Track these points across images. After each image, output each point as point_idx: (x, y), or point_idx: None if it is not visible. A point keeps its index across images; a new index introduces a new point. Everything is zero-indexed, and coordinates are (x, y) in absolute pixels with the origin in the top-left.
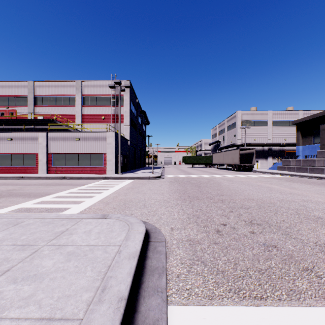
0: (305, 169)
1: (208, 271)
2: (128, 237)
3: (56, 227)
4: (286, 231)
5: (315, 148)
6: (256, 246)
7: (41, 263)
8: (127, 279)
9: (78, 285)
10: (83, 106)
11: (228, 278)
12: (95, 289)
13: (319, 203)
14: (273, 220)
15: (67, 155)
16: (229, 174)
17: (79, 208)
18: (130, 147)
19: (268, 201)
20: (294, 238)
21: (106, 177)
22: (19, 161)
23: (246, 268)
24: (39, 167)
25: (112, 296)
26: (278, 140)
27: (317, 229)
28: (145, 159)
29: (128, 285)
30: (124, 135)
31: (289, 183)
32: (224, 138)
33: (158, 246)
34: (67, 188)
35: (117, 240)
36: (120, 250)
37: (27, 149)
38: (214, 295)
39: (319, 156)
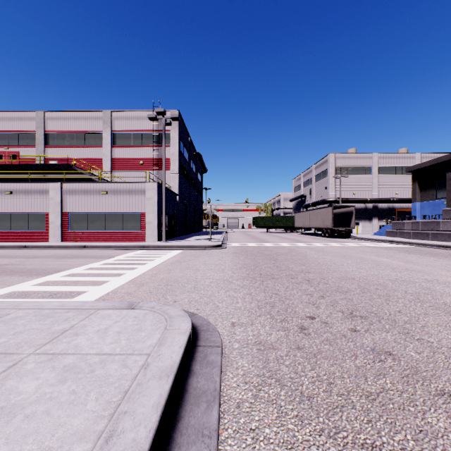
0: (425, 235)
1: (287, 396)
2: (162, 341)
3: (55, 323)
4: (404, 329)
5: (438, 205)
6: (361, 352)
7: (18, 387)
8: (152, 417)
9: (69, 427)
10: (113, 146)
11: (318, 409)
12: (95, 437)
13: (450, 284)
14: (385, 310)
15: (90, 215)
16: (318, 242)
17: (99, 292)
18: (180, 203)
19: (376, 281)
20: (418, 339)
21: (145, 246)
22: (22, 224)
23: (346, 392)
24: (50, 232)
25: (122, 450)
26: (386, 194)
27: (450, 325)
28: (201, 221)
29: (152, 428)
30: (171, 187)
31: (403, 254)
32: (311, 191)
33: (209, 353)
34: (86, 262)
35: (145, 346)
36: (147, 363)
37: (33, 206)
38: (296, 441)
39: (444, 216)
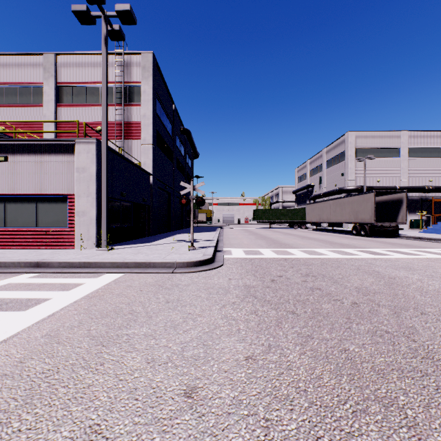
0: None
1: None
2: None
3: None
4: None
5: None
6: None
7: None
8: None
9: None
10: (58, 105)
11: None
12: None
13: None
14: None
15: None
16: (370, 245)
17: None
18: (155, 187)
19: None
20: None
21: (41, 263)
22: None
23: None
24: None
25: None
26: (417, 181)
27: None
28: None
29: None
30: (142, 164)
31: None
32: (320, 180)
33: None
34: None
35: None
36: None
37: None
38: None
39: None
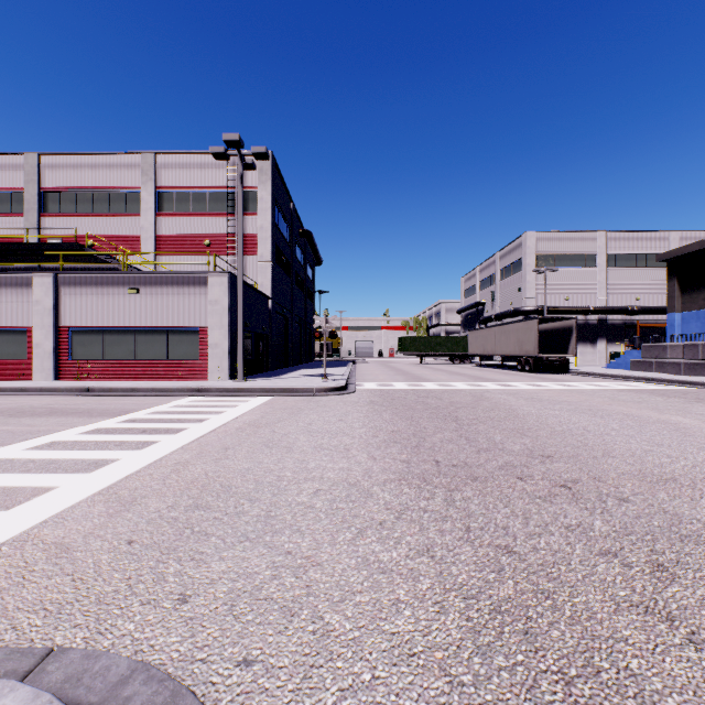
0: None
1: None
2: None
3: None
4: None
5: None
6: None
7: None
8: None
9: None
10: (158, 214)
11: None
12: None
13: None
14: None
15: (108, 332)
16: (517, 380)
17: None
18: (274, 313)
19: None
20: None
21: (201, 389)
22: None
23: None
24: (35, 362)
25: None
26: (620, 300)
27: None
28: (312, 345)
29: None
30: (259, 286)
31: (703, 406)
32: (493, 296)
33: None
34: (58, 427)
35: None
36: None
37: (4, 315)
38: None
39: None
